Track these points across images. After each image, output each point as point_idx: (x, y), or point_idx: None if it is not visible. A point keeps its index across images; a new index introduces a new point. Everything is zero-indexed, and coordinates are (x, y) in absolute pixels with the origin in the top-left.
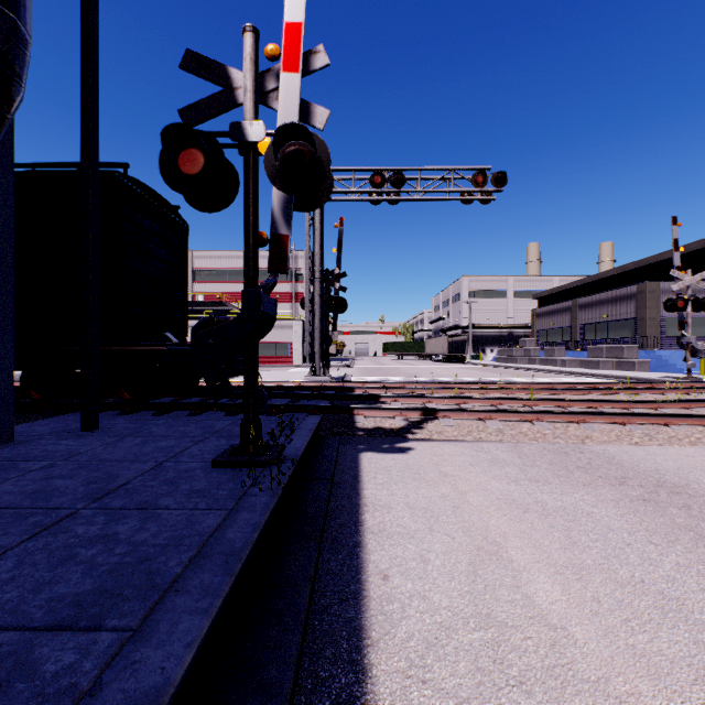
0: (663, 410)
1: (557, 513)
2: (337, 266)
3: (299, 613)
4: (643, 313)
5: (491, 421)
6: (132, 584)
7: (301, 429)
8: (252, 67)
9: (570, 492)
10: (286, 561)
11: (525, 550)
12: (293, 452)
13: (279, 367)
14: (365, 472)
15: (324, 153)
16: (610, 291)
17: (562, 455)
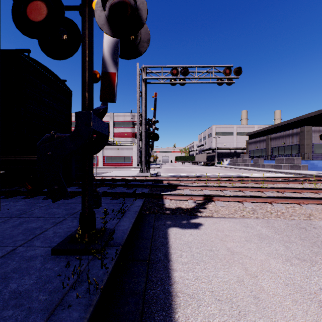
0: None
1: None
2: (153, 117)
3: None
4: (303, 142)
5: (247, 203)
6: None
7: (129, 211)
8: None
9: None
10: None
11: None
12: (120, 235)
13: (126, 168)
14: (173, 248)
15: (142, 4)
16: (286, 131)
17: (303, 230)
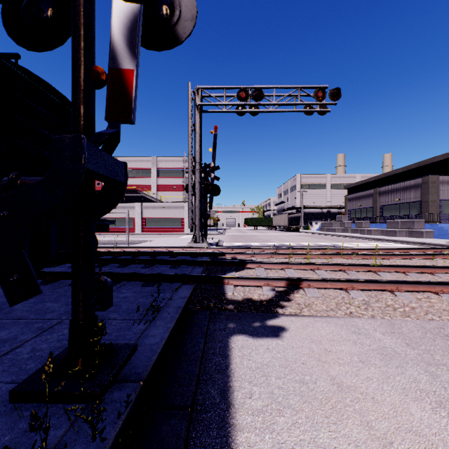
0: None
1: None
2: (212, 161)
3: None
4: (427, 197)
5: (354, 291)
6: None
7: (168, 306)
8: None
9: None
10: None
11: None
12: (144, 356)
13: (174, 234)
14: (236, 378)
15: None
16: (402, 182)
17: None
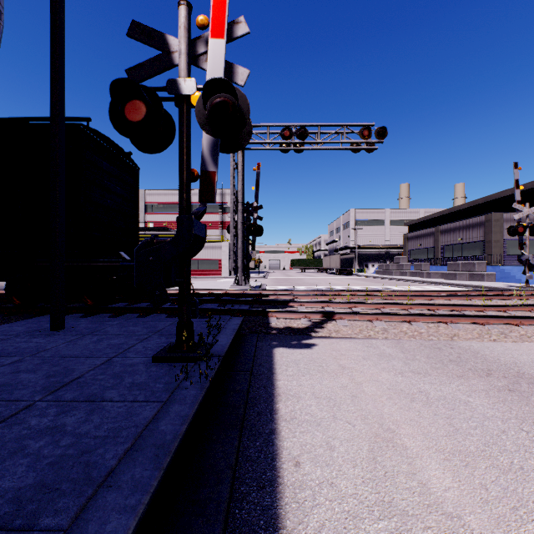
0: (512, 312)
1: (439, 402)
2: (255, 200)
3: (221, 502)
4: (490, 237)
5: (378, 322)
6: (70, 478)
7: (226, 328)
8: (186, 34)
9: (447, 383)
10: (211, 449)
11: (416, 437)
12: (219, 348)
13: (211, 278)
14: (278, 364)
15: (244, 104)
16: (464, 220)
17: (436, 350)
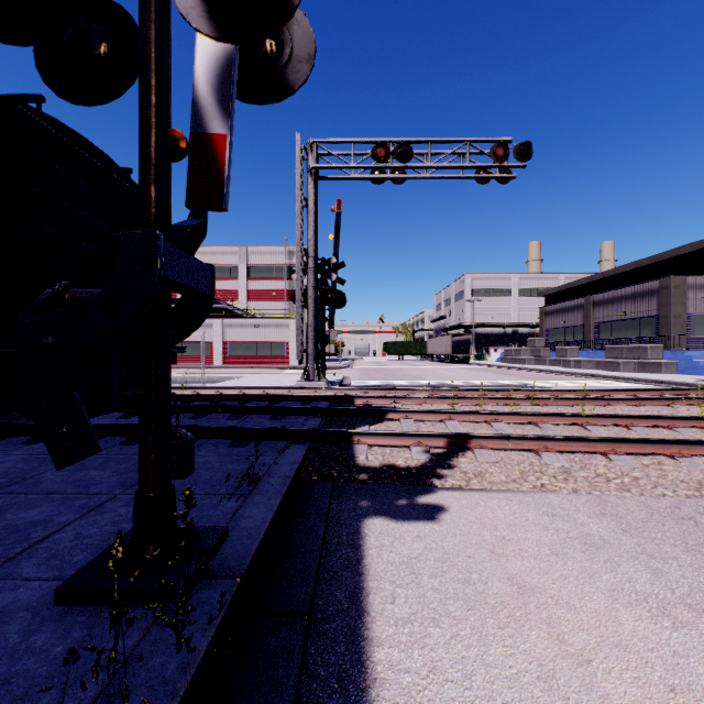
0: None
1: None
2: (334, 254)
3: None
4: (667, 310)
5: (549, 454)
6: None
7: (271, 475)
8: None
9: None
10: None
11: None
12: (240, 545)
13: (274, 368)
14: (372, 576)
15: None
16: (629, 287)
17: (691, 526)
